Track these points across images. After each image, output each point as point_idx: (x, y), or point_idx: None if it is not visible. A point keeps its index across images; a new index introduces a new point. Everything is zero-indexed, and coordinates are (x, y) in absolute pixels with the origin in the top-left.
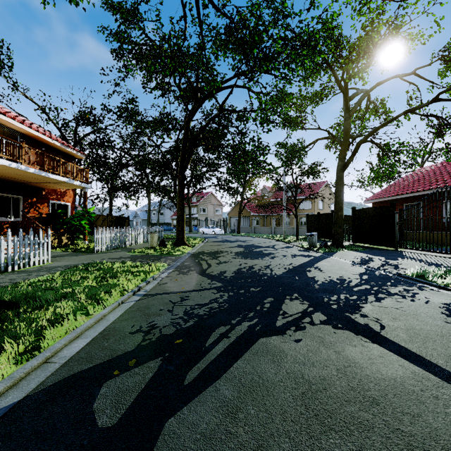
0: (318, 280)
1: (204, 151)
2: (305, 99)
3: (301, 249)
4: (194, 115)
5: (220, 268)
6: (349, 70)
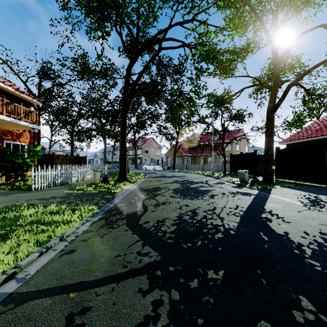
0: (299, 242)
1: (145, 102)
2: (233, 52)
3: (234, 185)
4: (134, 62)
5: (157, 215)
6: (276, 20)
